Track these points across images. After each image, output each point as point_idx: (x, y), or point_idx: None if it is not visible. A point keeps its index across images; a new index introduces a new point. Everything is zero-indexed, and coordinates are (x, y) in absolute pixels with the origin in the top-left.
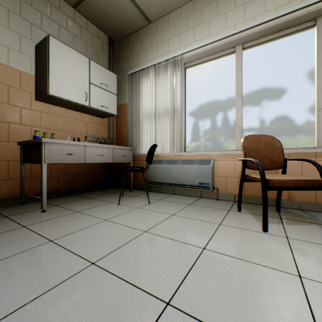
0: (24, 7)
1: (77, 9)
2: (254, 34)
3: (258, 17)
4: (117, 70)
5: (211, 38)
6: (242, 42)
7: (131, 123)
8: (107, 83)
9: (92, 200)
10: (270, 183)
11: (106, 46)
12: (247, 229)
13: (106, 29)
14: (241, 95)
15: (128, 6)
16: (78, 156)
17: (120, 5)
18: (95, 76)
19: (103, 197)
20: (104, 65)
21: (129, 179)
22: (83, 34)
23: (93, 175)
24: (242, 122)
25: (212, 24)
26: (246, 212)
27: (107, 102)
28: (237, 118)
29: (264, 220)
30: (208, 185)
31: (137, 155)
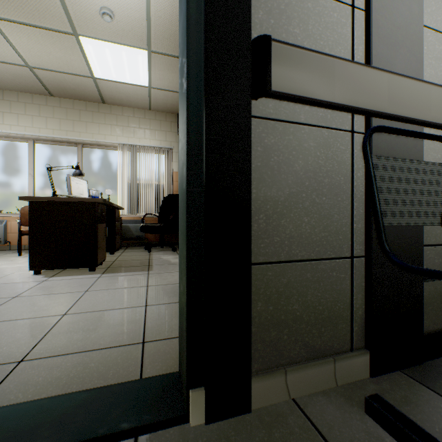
0: None
1: None
2: (41, 139)
3: (42, 129)
4: None
5: (5, 127)
6: (33, 139)
7: None
8: None
9: None
10: (23, 232)
11: None
12: (10, 256)
13: None
14: (33, 176)
15: None
16: None
17: None
18: None
19: None
20: None
21: None
22: None
23: None
24: (34, 194)
25: (6, 117)
26: (24, 252)
27: None
28: (30, 191)
29: (20, 250)
30: (1, 240)
31: None
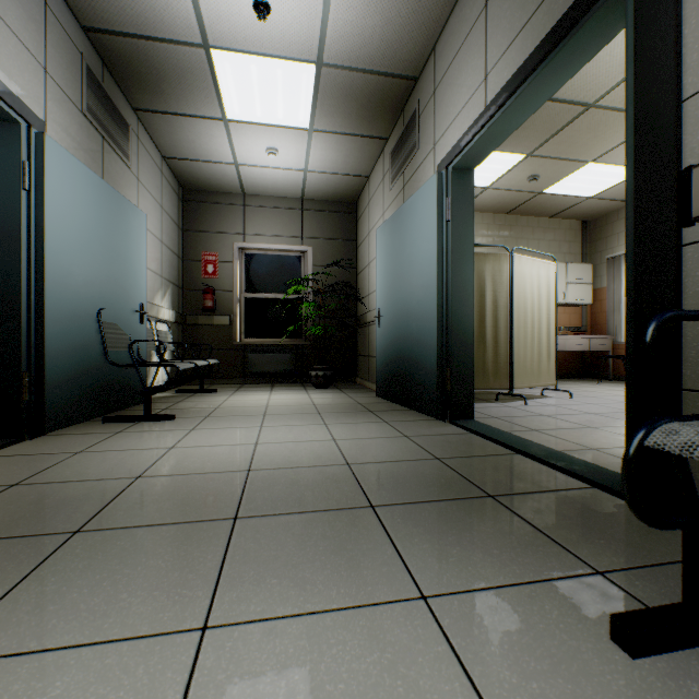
0: (518, 242)
1: (551, 218)
2: None
3: None
4: (591, 251)
5: None
6: None
7: (609, 309)
8: (581, 277)
9: (570, 382)
10: None
11: (578, 231)
12: None
13: (579, 218)
14: None
15: (605, 203)
16: (560, 346)
17: (597, 205)
18: (571, 275)
19: (579, 381)
20: (576, 252)
21: (607, 369)
22: (556, 235)
23: (565, 363)
24: None
25: None
26: None
27: (582, 294)
28: None
29: None
30: None
31: (616, 343)
